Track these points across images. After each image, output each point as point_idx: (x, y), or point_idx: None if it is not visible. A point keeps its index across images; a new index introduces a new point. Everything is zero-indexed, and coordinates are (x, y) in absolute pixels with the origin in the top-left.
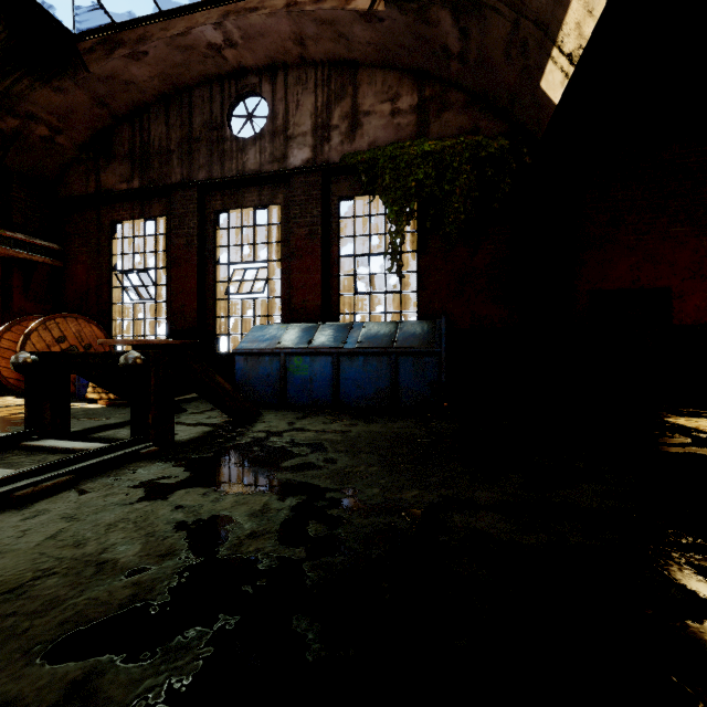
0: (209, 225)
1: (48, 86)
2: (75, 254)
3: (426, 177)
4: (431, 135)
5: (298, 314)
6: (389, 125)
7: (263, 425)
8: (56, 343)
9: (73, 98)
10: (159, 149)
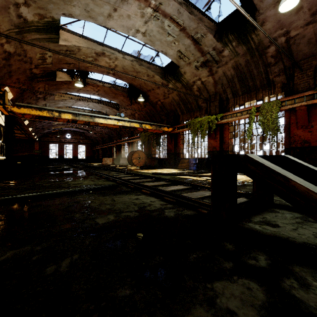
0: None
1: None
2: None
3: None
4: None
5: None
6: None
7: None
8: None
9: None
10: None
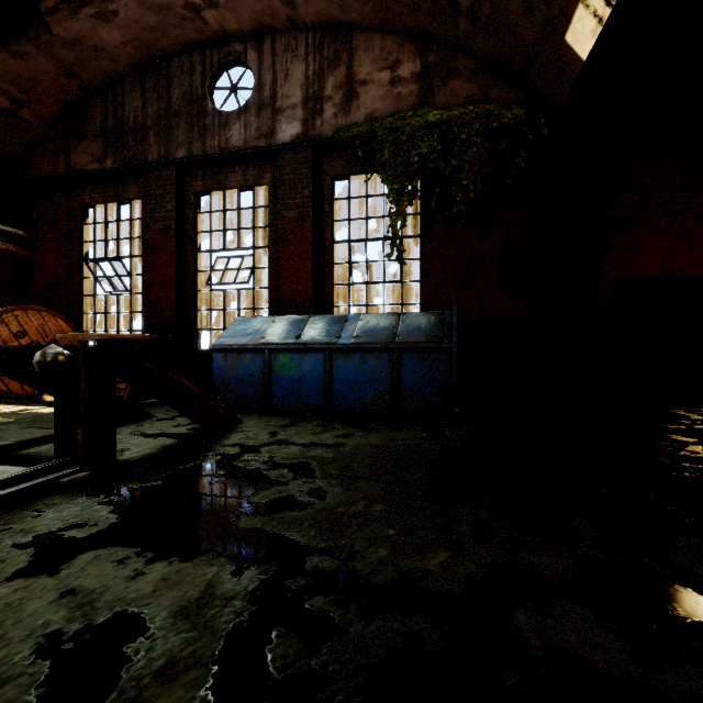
0: (189, 209)
1: (5, 50)
2: (43, 241)
3: (431, 151)
4: (435, 106)
5: (287, 306)
6: (388, 95)
7: (239, 436)
8: (15, 338)
9: (36, 66)
10: (134, 125)
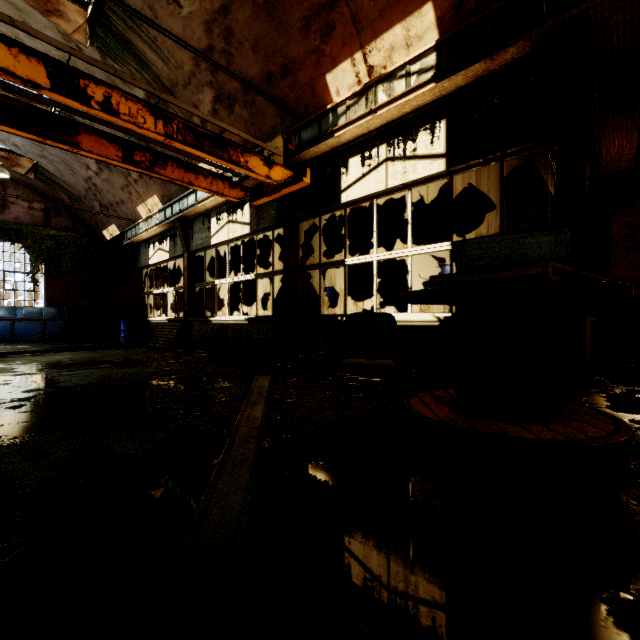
0: None
1: None
2: None
3: (52, 246)
4: (52, 224)
5: None
6: (28, 213)
7: None
8: None
9: None
10: None
